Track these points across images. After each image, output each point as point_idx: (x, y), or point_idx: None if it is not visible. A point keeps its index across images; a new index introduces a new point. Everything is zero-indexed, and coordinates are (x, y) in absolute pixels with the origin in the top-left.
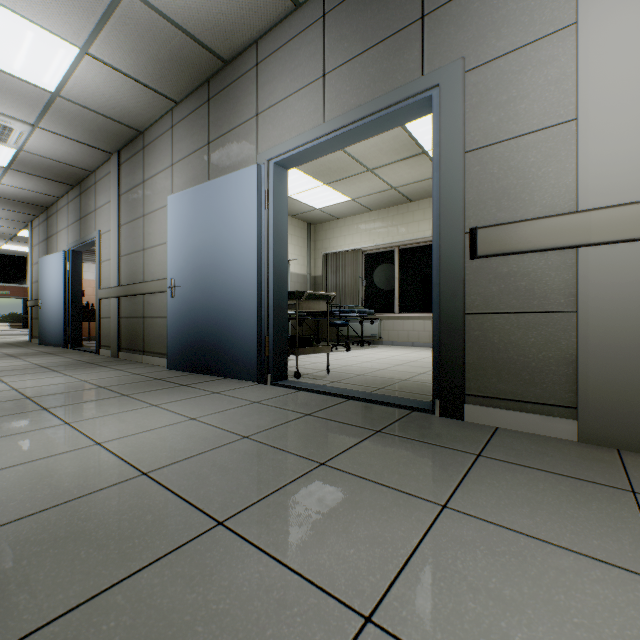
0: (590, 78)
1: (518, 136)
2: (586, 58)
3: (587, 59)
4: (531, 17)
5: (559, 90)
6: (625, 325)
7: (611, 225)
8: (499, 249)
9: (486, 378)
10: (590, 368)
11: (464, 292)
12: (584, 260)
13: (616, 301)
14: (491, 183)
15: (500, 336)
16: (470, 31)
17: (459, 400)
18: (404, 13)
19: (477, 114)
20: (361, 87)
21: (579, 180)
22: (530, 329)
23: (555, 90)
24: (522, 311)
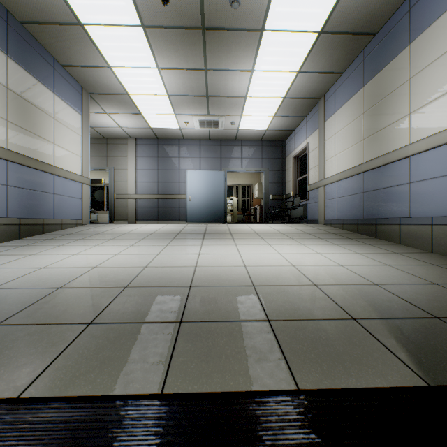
0: (129, 177)
1: (122, 182)
2: (129, 175)
3: (129, 175)
4: (123, 165)
5: (126, 177)
6: (133, 209)
7: (131, 196)
8: (119, 198)
9: (117, 217)
10: (129, 214)
11: (114, 204)
12: (129, 200)
13: (132, 206)
14: (118, 187)
15: (119, 210)
16: (115, 163)
17: (113, 221)
18: (104, 154)
19: (116, 176)
20: (95, 163)
21: (128, 190)
22: (123, 209)
23: (126, 177)
24: (122, 207)
